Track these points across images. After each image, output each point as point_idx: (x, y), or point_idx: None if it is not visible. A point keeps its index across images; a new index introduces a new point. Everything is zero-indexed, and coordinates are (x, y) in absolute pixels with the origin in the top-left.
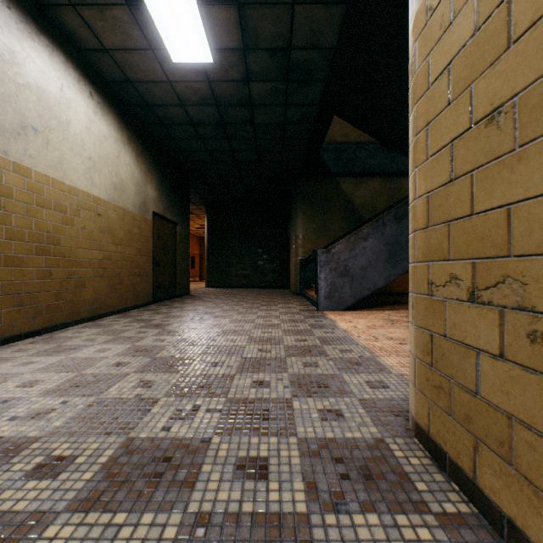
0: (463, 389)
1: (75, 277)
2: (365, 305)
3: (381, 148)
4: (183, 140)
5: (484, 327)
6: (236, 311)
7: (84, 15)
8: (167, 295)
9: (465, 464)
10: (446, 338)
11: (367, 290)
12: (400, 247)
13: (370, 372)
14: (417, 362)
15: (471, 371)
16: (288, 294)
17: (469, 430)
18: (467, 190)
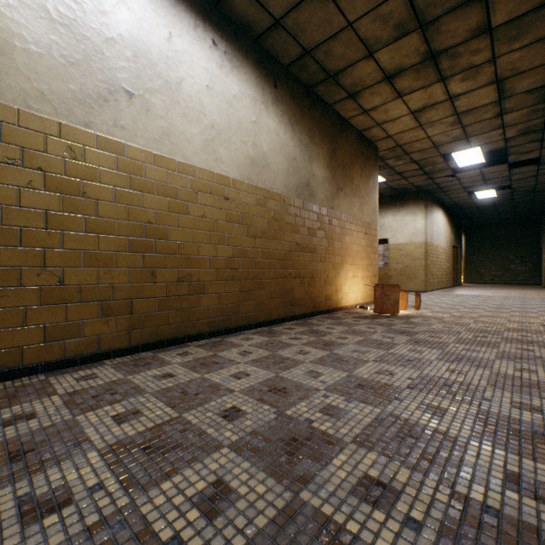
0: None
1: (442, 274)
2: None
3: None
4: (467, 210)
5: None
6: (503, 290)
7: (451, 199)
8: (454, 284)
9: None
10: None
11: None
12: None
13: None
14: None
15: None
16: (538, 287)
17: None
18: None
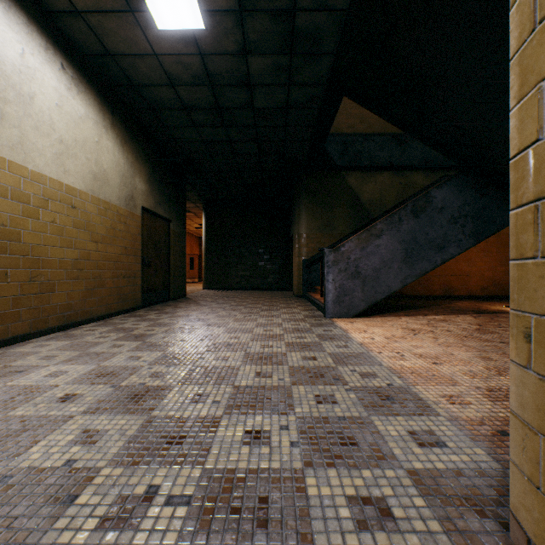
0: None
1: (42, 280)
2: (376, 310)
3: (390, 139)
4: (176, 128)
5: None
6: (233, 318)
7: None
8: (159, 298)
9: None
10: None
11: (381, 294)
12: (418, 245)
13: (410, 414)
14: (544, 445)
15: None
16: (291, 297)
17: None
18: None
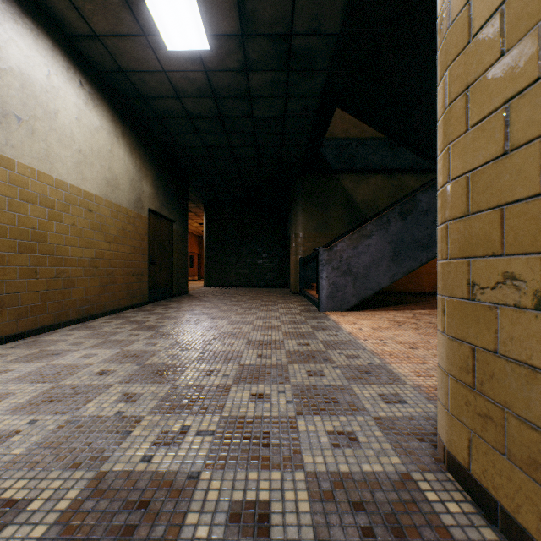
0: (527, 424)
1: (64, 277)
2: (368, 305)
3: (383, 144)
4: (180, 135)
5: None
6: (234, 312)
7: None
8: (164, 295)
9: (530, 523)
10: (498, 355)
11: (371, 290)
12: (405, 245)
13: (382, 383)
14: (450, 381)
15: (540, 402)
16: (288, 294)
17: (537, 480)
18: (533, 162)
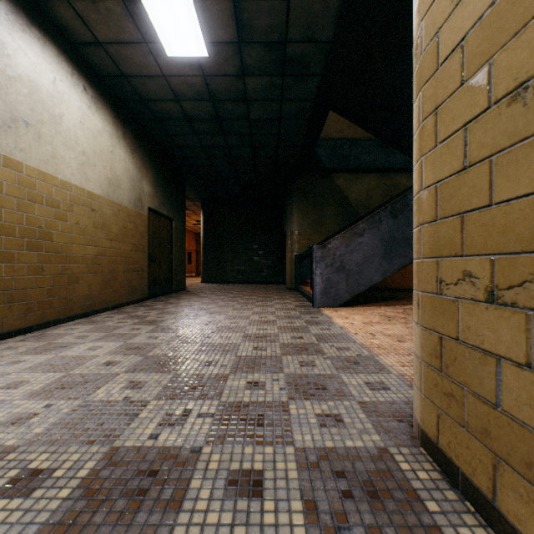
0: (480, 399)
1: (69, 273)
2: (360, 301)
3: (376, 144)
4: (179, 136)
5: (506, 332)
6: (231, 307)
7: (76, 7)
8: (163, 291)
9: (482, 483)
10: (459, 342)
11: (363, 286)
12: (396, 242)
13: (369, 372)
14: (423, 366)
15: (489, 380)
16: (284, 290)
17: (487, 446)
18: (484, 178)
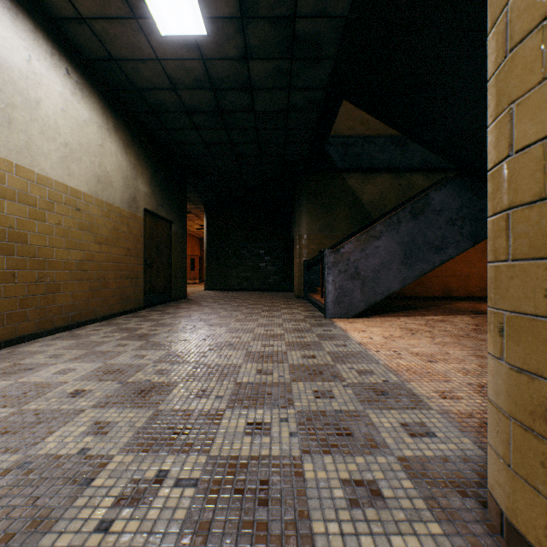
0: None
1: (47, 281)
2: (376, 311)
3: (391, 141)
4: (178, 131)
5: None
6: (234, 318)
7: None
8: (161, 299)
9: None
10: None
11: (380, 294)
12: (416, 246)
13: (403, 408)
14: (514, 427)
15: None
16: (292, 298)
17: None
18: None
